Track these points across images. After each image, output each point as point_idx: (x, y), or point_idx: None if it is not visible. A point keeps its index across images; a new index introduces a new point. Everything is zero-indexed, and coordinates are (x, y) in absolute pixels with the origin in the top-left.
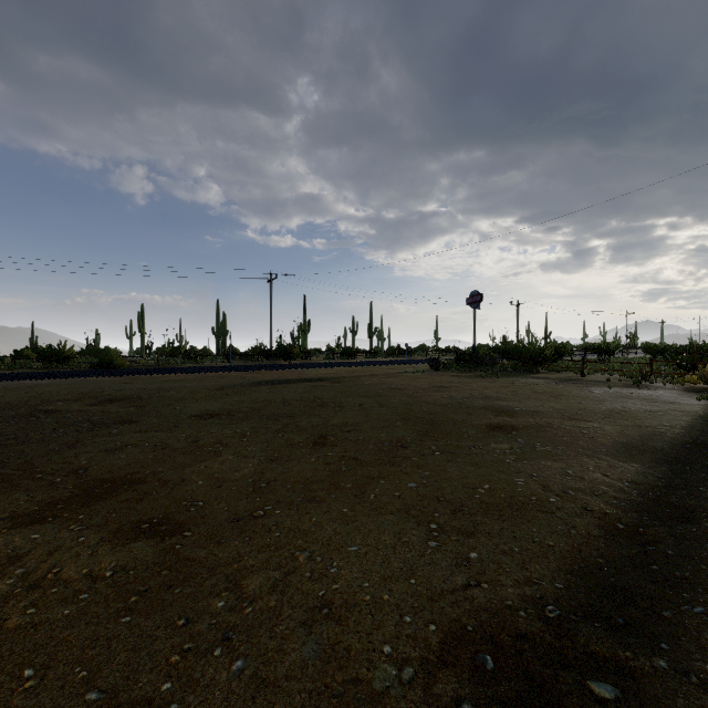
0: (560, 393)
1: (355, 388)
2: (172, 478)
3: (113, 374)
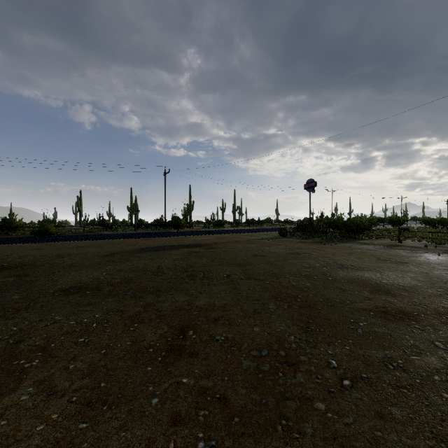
0: (401, 260)
1: (223, 255)
2: None
3: (37, 240)
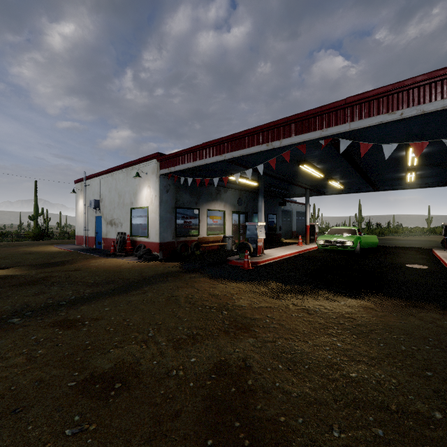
0: None
1: None
2: None
3: None
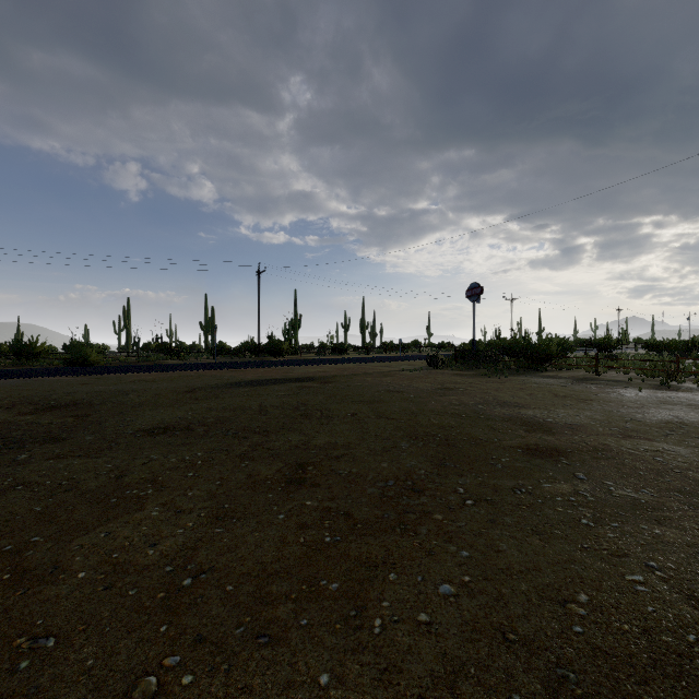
0: (586, 397)
1: (347, 391)
2: (38, 563)
3: (78, 373)
